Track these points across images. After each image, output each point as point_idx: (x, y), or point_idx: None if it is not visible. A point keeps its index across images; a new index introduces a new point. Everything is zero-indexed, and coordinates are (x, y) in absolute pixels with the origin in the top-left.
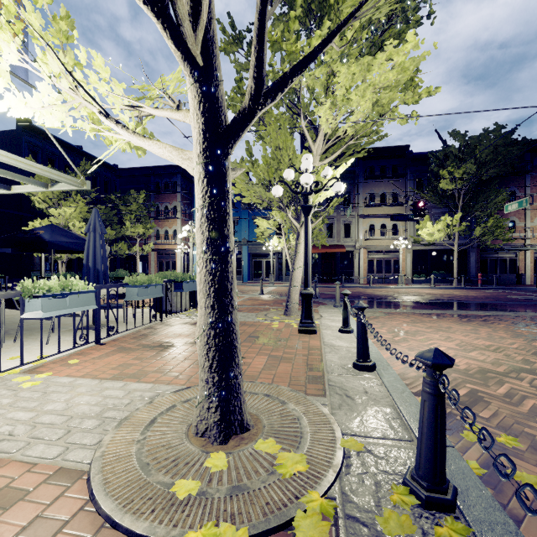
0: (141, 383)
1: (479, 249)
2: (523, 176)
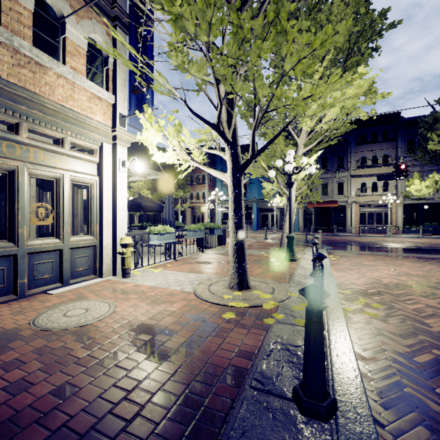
0: (202, 274)
1: None
2: None
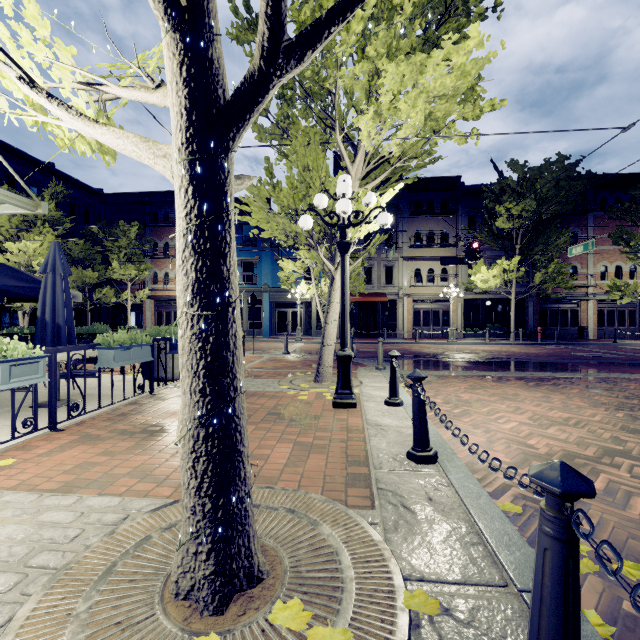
0: (104, 496)
1: (538, 298)
2: (585, 216)
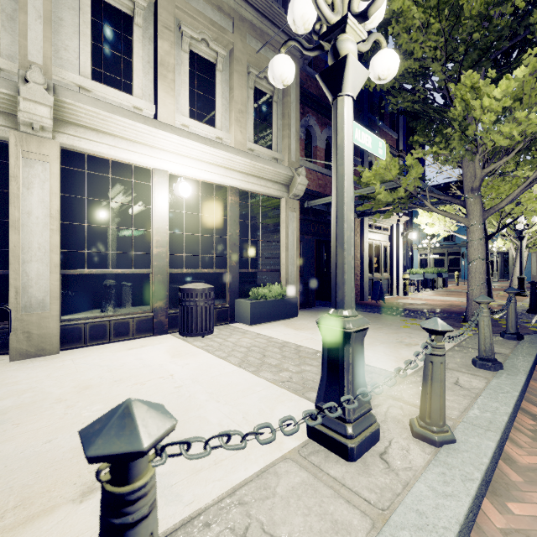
0: (452, 297)
1: None
2: None
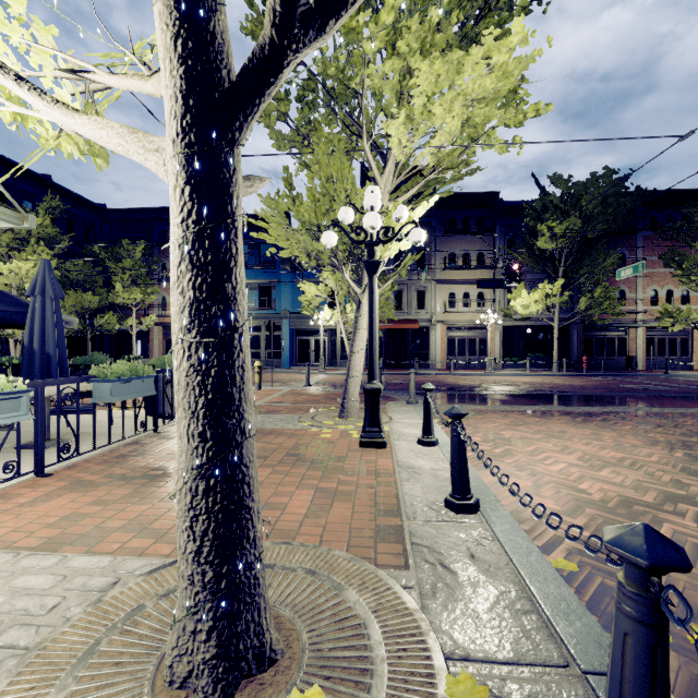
0: (92, 554)
1: (583, 326)
2: (634, 236)
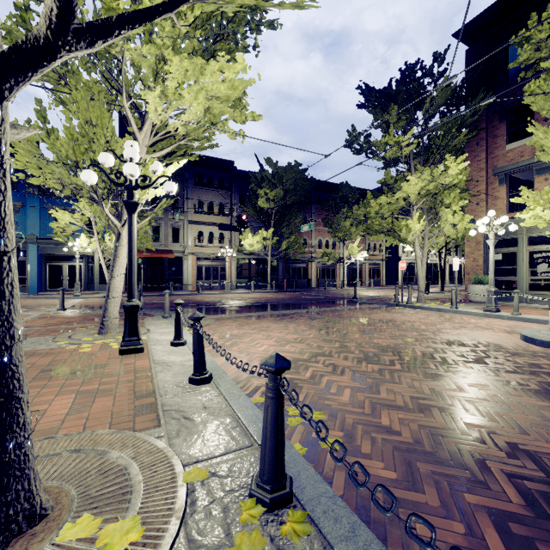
0: None
1: (285, 259)
2: (310, 206)
